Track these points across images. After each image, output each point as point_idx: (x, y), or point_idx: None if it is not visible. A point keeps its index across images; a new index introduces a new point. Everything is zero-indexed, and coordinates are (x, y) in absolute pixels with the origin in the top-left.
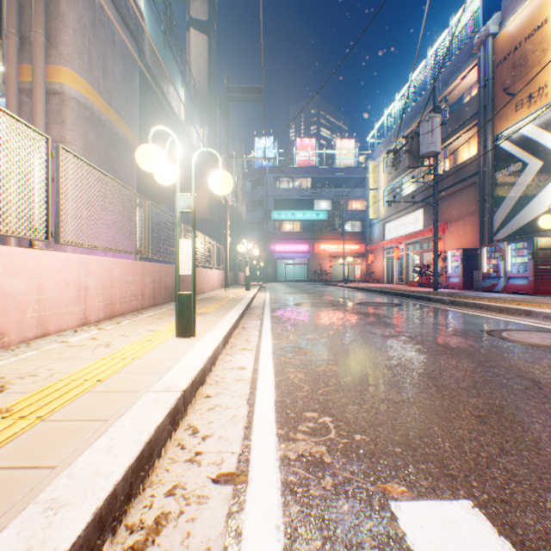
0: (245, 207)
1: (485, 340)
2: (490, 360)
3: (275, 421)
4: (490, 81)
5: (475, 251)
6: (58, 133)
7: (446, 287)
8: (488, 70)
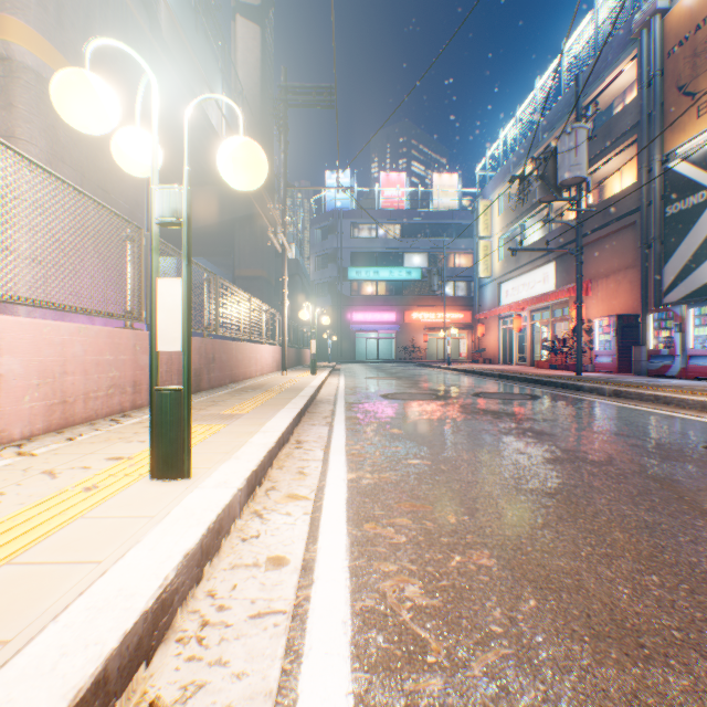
0: (313, 264)
1: None
2: None
3: None
4: (657, 77)
5: (634, 319)
6: (1, 122)
7: (591, 369)
8: (655, 61)
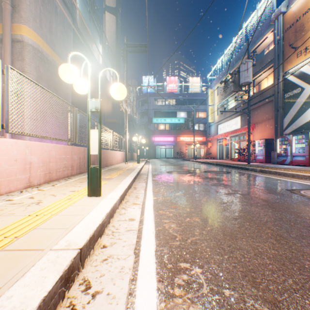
0: (137, 116)
1: (292, 197)
2: (302, 212)
3: (155, 273)
4: (281, 40)
5: (272, 141)
6: (19, 66)
7: (254, 161)
8: (280, 34)
